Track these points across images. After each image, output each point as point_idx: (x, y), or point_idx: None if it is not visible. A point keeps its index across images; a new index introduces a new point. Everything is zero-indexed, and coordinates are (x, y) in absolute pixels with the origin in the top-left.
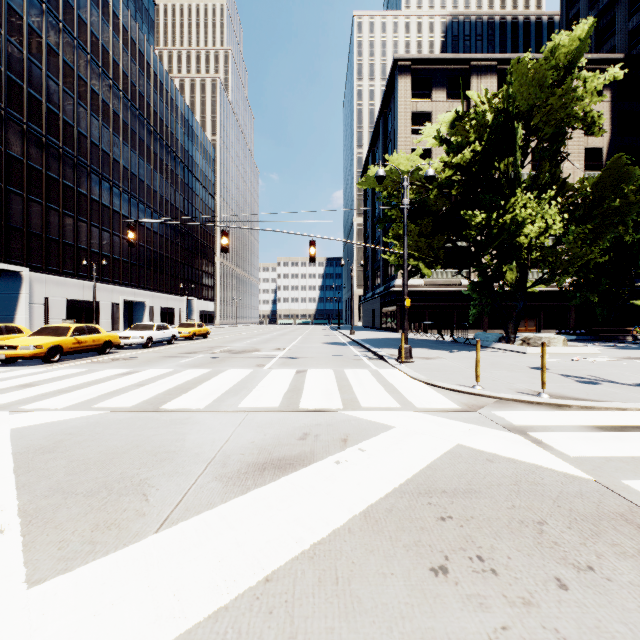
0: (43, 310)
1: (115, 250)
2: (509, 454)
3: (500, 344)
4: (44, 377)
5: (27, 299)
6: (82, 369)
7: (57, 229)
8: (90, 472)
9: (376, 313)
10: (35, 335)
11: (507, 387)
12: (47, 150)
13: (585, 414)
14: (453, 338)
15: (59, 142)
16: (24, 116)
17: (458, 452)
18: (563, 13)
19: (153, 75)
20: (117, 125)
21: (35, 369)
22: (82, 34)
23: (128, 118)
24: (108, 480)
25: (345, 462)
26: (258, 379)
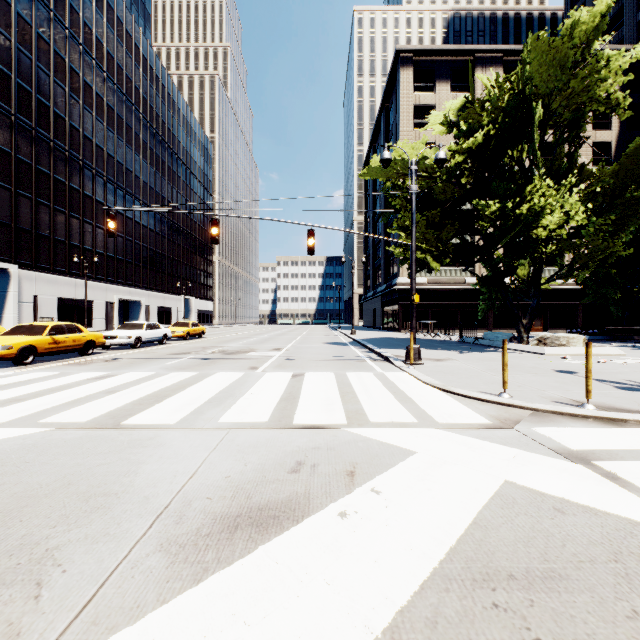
0: (33, 309)
1: (109, 248)
2: (584, 499)
3: (513, 344)
4: (4, 382)
5: (15, 297)
6: (53, 372)
7: (48, 225)
8: None
9: (377, 312)
10: (7, 334)
11: (539, 395)
12: (37, 143)
13: None
14: (460, 338)
15: (50, 135)
16: (12, 107)
17: (509, 495)
18: (568, 7)
19: (149, 69)
20: (111, 119)
21: (1, 372)
22: (74, 24)
23: (123, 112)
24: None
25: (354, 515)
26: (248, 384)
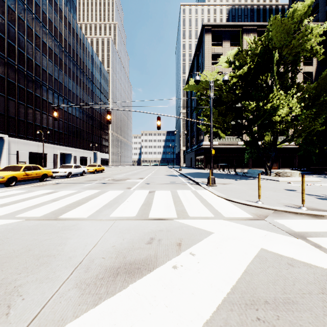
0: (16, 157)
1: (55, 126)
2: (303, 259)
3: (263, 176)
4: None
5: (7, 152)
6: (25, 190)
7: (23, 114)
8: None
9: (192, 159)
10: (2, 171)
11: (277, 202)
12: (18, 72)
13: None
14: (235, 172)
15: (25, 68)
16: (5, 54)
17: (264, 256)
18: (290, 3)
19: (76, 35)
20: (56, 60)
21: None
22: (37, 12)
23: (62, 57)
24: None
25: (180, 267)
26: (126, 196)
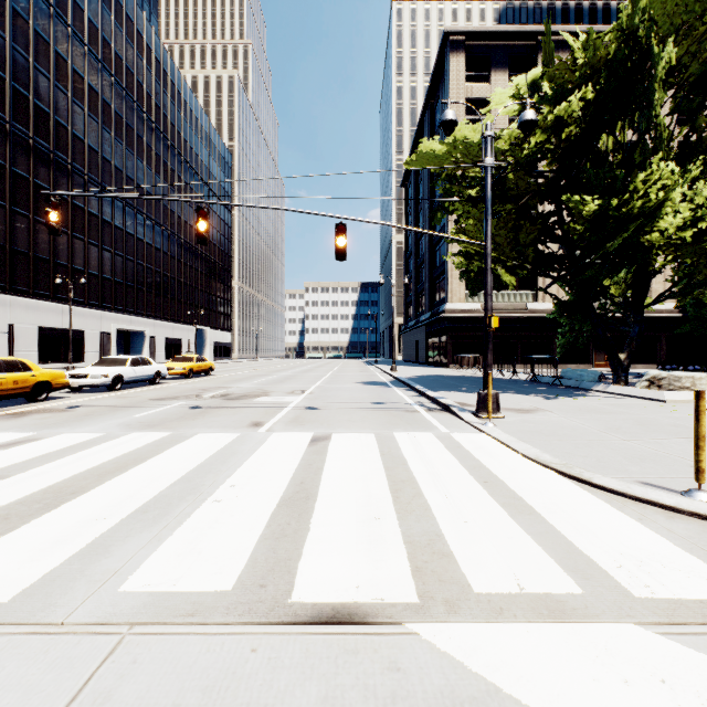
0: (6, 340)
1: (105, 268)
2: None
3: (612, 386)
4: None
5: None
6: None
7: (26, 240)
8: None
9: (420, 345)
10: None
11: None
12: (12, 140)
13: None
14: (533, 376)
15: (29, 132)
16: None
17: None
18: None
19: (155, 62)
20: (108, 117)
21: None
22: (61, 1)
23: (123, 110)
24: None
25: None
26: (235, 461)
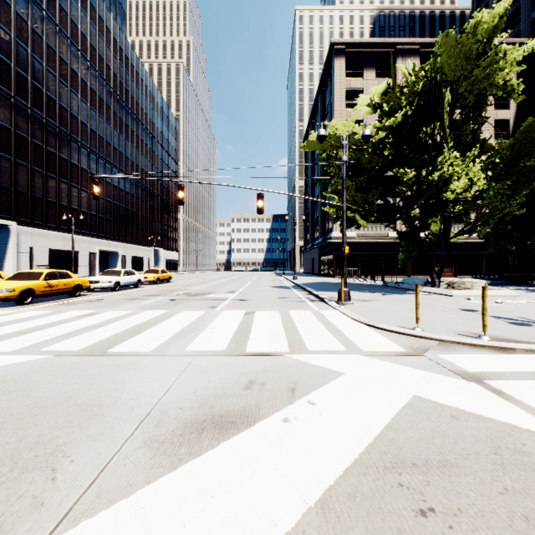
0: (29, 258)
1: (92, 207)
2: (474, 409)
3: (427, 288)
4: (10, 318)
5: (14, 249)
6: (49, 311)
7: (41, 189)
8: (3, 434)
9: (315, 261)
10: (10, 279)
11: (445, 329)
12: (32, 120)
13: (533, 358)
14: (384, 282)
15: (43, 114)
16: (12, 91)
17: (417, 406)
18: (474, 6)
19: (125, 59)
20: (94, 100)
21: (6, 311)
22: (63, 22)
23: (103, 95)
24: (19, 446)
25: (294, 420)
26: (209, 320)
